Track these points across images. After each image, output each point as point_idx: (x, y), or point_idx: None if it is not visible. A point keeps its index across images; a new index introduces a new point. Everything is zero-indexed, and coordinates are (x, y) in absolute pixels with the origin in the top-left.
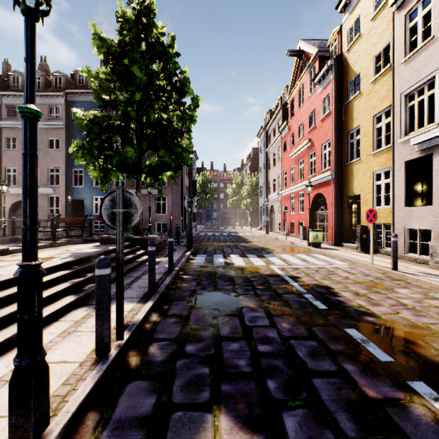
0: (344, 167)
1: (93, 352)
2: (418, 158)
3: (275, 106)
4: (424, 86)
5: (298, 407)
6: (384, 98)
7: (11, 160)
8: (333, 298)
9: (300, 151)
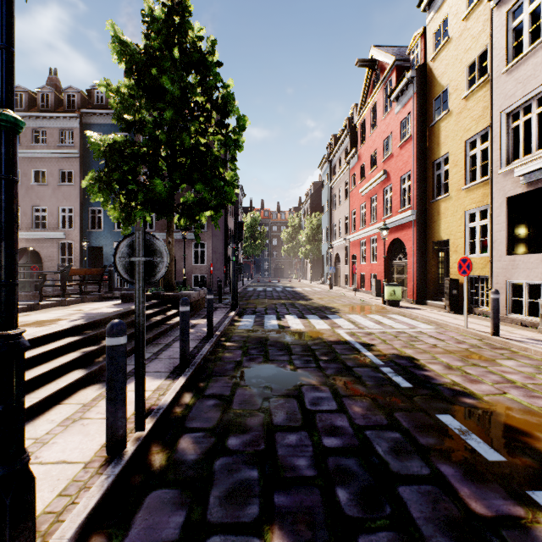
0: (429, 205)
1: (103, 449)
2: (524, 193)
3: (341, 130)
4: (531, 102)
5: (380, 530)
6: (480, 118)
7: None
8: (419, 372)
9: (372, 186)
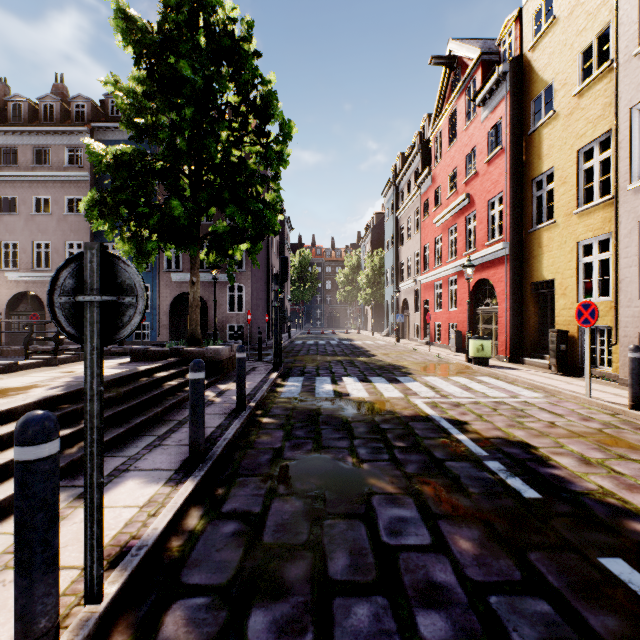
0: (526, 235)
1: None
2: None
3: (410, 147)
4: None
5: None
6: (599, 118)
7: (9, 230)
8: (544, 470)
9: (450, 214)
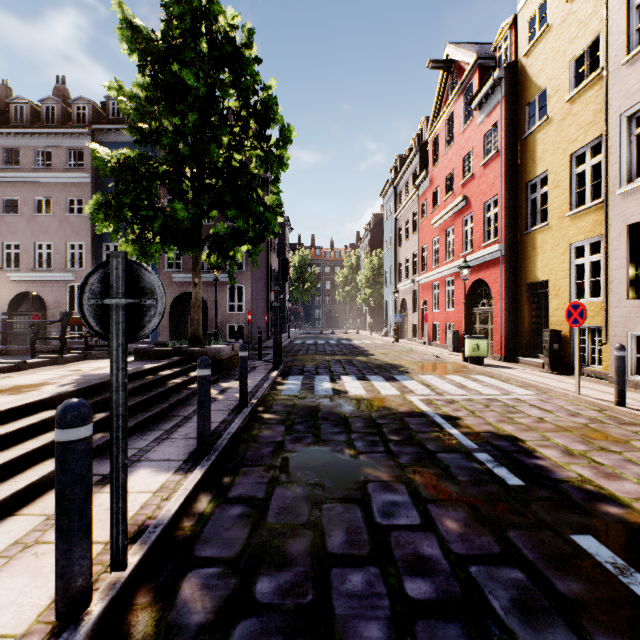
0: (521, 237)
1: (54, 605)
2: None
3: (408, 149)
4: None
5: None
6: (590, 124)
7: (11, 230)
8: (529, 460)
9: (448, 216)
